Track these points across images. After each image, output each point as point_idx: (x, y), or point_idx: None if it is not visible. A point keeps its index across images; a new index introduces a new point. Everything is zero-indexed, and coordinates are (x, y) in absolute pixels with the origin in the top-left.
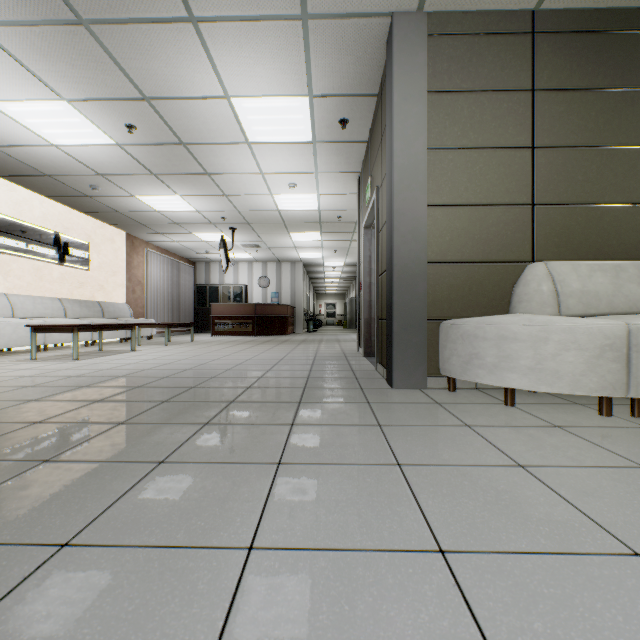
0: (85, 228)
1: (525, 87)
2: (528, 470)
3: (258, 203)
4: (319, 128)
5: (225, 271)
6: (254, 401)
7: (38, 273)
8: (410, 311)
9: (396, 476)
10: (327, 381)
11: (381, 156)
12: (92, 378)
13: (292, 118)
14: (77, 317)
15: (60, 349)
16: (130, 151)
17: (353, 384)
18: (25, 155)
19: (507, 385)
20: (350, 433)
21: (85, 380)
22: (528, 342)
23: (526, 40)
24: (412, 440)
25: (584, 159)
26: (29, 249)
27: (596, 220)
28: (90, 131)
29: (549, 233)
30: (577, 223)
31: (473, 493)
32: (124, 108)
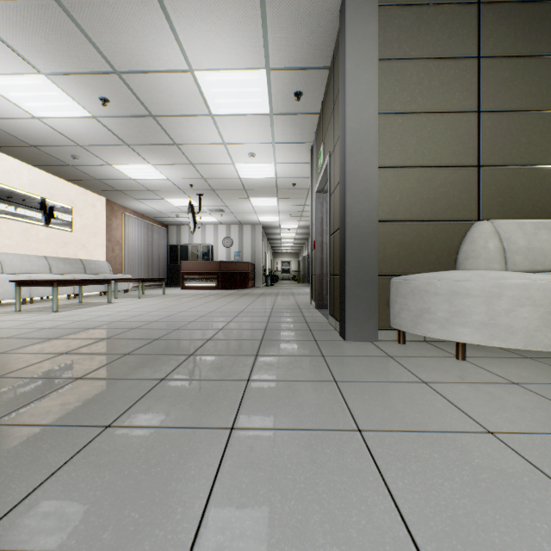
0: (69, 194)
1: (471, 54)
2: (500, 438)
3: (221, 171)
4: (276, 100)
5: (193, 232)
6: (213, 354)
7: (26, 234)
8: (362, 267)
9: (358, 446)
10: (283, 333)
11: (333, 123)
12: (65, 330)
13: (251, 91)
14: (61, 273)
15: (45, 301)
16: (105, 123)
17: (307, 336)
18: (11, 127)
19: (459, 339)
20: (306, 390)
21: (57, 332)
22: (481, 298)
23: (472, 10)
24: (370, 399)
25: (528, 123)
26: (17, 212)
27: (539, 181)
28: (68, 104)
29: (494, 193)
30: (521, 183)
31: (446, 470)
32: (97, 82)
